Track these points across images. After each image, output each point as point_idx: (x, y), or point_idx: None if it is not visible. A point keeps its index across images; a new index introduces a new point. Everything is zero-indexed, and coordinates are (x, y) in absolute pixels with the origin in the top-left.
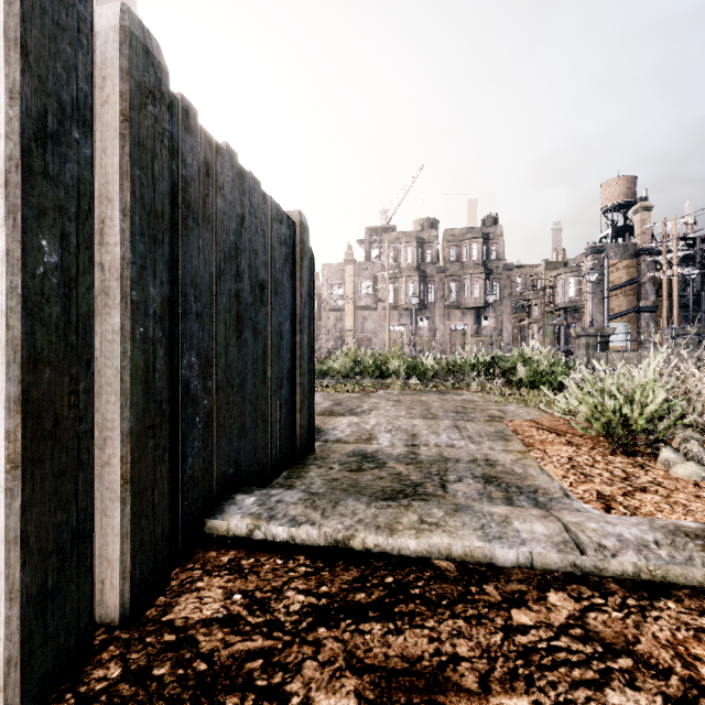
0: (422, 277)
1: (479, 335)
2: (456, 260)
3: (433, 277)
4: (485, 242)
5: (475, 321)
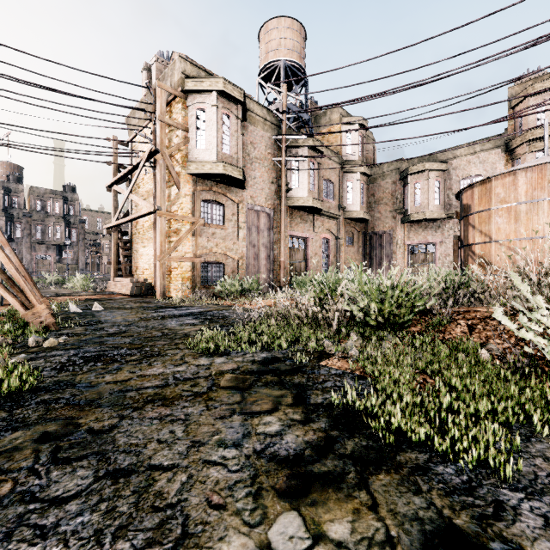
0: (9, 217)
1: (61, 263)
2: (42, 210)
3: (20, 219)
4: (65, 202)
5: (58, 253)
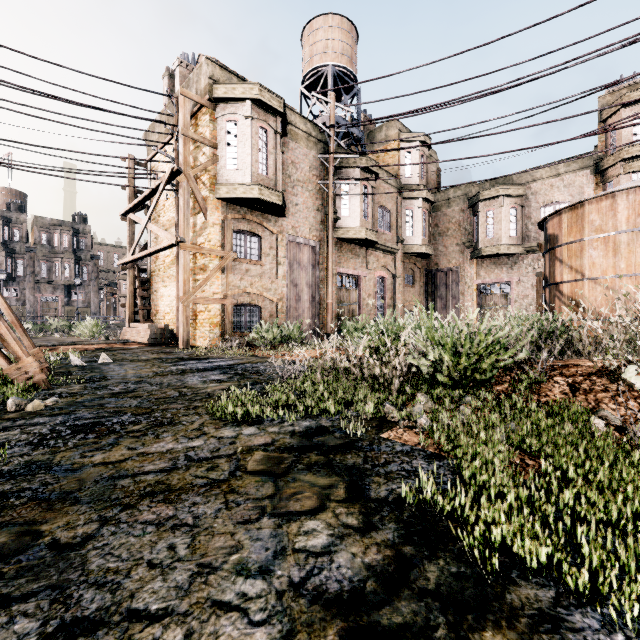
0: (10, 252)
1: (70, 306)
2: (48, 244)
3: (22, 254)
4: (75, 235)
5: (66, 295)
